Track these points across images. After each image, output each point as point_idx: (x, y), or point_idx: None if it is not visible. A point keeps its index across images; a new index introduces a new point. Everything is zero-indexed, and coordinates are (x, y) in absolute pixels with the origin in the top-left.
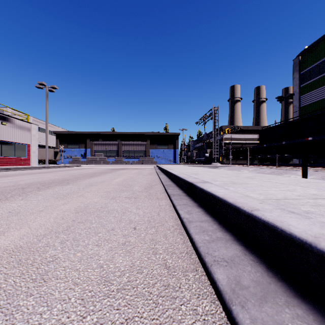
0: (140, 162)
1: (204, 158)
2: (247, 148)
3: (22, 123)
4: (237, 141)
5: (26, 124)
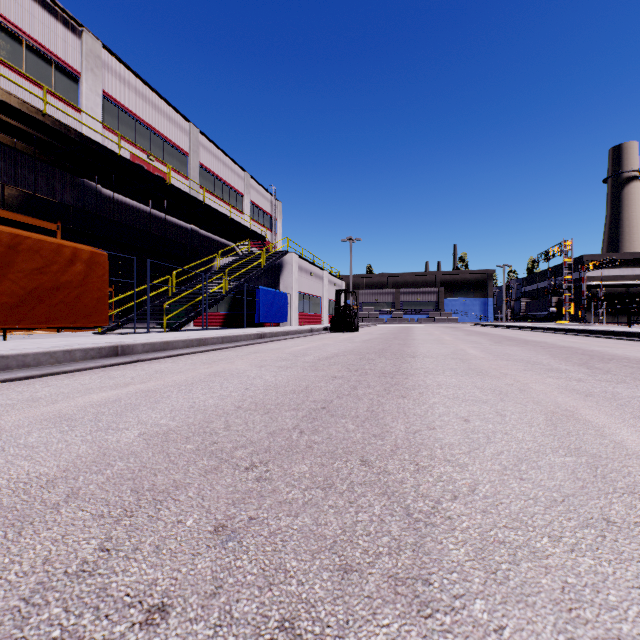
0: (431, 320)
1: (546, 313)
2: (639, 294)
3: (339, 282)
4: (615, 282)
5: (340, 282)
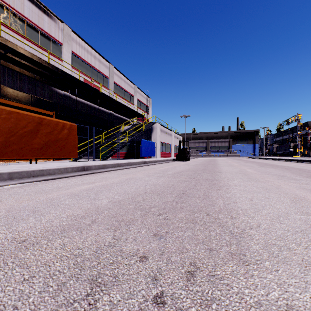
0: (225, 155)
1: (287, 152)
2: None
3: (179, 137)
4: None
5: (180, 137)
